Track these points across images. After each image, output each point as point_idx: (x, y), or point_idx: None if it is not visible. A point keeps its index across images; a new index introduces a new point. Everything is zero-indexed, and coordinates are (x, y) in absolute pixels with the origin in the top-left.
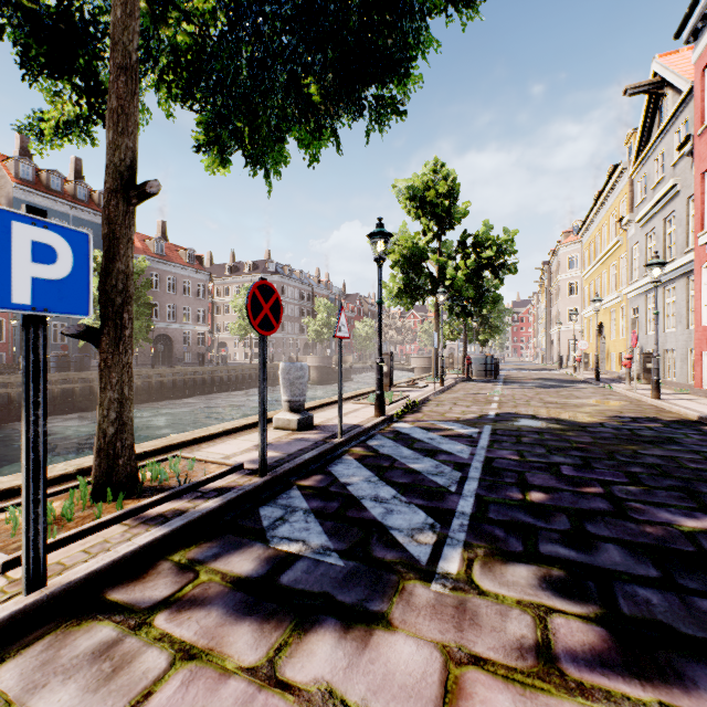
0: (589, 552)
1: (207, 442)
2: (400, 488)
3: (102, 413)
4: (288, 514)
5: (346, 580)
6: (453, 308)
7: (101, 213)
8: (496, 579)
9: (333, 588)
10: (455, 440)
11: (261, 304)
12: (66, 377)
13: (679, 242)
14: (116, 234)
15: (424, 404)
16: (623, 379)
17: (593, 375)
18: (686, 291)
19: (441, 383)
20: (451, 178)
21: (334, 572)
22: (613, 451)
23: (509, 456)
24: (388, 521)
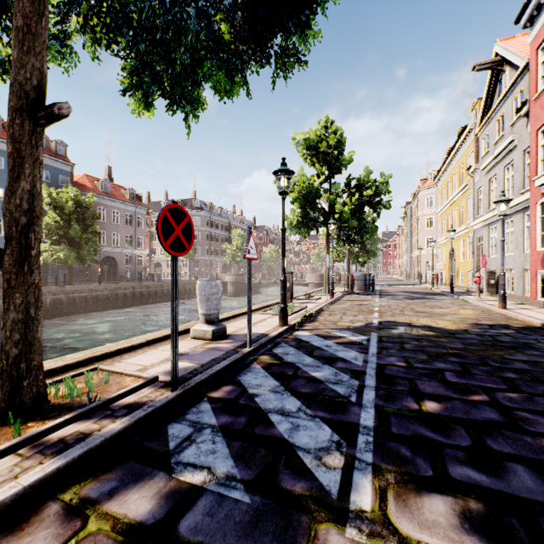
0: (499, 476)
1: (129, 352)
2: (304, 399)
3: (4, 334)
4: (196, 432)
5: (252, 525)
6: (340, 236)
7: (57, 159)
8: (414, 518)
9: (237, 538)
10: (349, 347)
11: (172, 226)
12: None
13: (516, 185)
14: (21, 153)
15: (319, 314)
16: (471, 292)
17: (447, 288)
18: (522, 223)
19: (331, 296)
20: (339, 132)
21: (239, 513)
22: (484, 356)
23: (398, 363)
24: (295, 440)
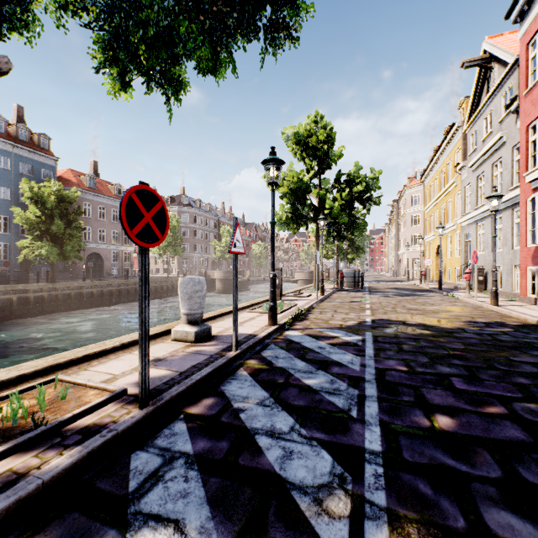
0: None
1: (99, 358)
2: (298, 415)
3: None
4: (166, 465)
5: None
6: (330, 232)
7: (40, 152)
8: None
9: None
10: (343, 348)
11: (140, 211)
12: (5, 289)
13: (505, 182)
14: None
15: (310, 312)
16: (459, 288)
17: (435, 285)
18: (511, 219)
19: (321, 293)
20: (329, 127)
21: None
22: (488, 358)
23: (398, 367)
24: (287, 474)
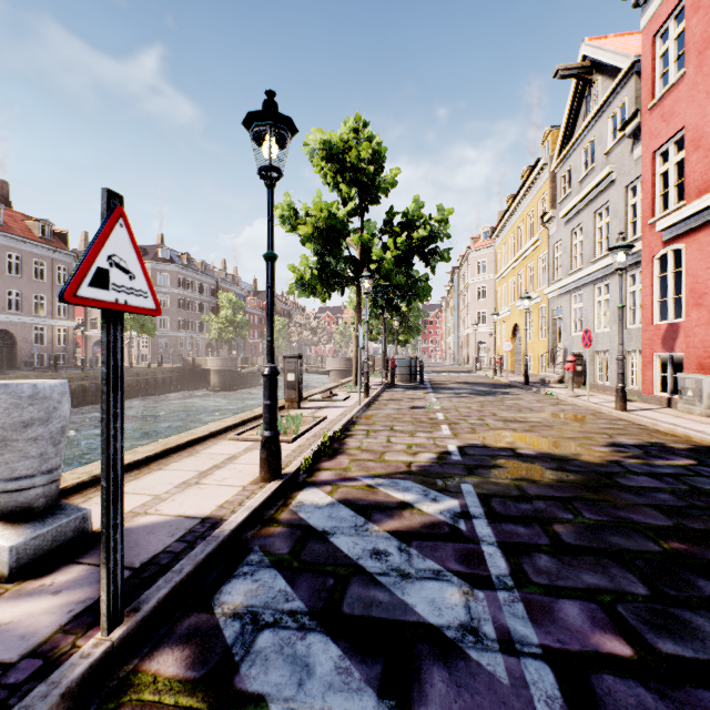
0: None
1: None
2: None
3: None
4: None
5: None
6: (378, 301)
7: None
8: None
9: None
10: (432, 553)
11: None
12: None
13: (615, 235)
14: None
15: (349, 433)
16: (548, 382)
17: (513, 377)
18: (624, 287)
19: (366, 394)
20: (376, 139)
21: None
22: None
23: (605, 642)
24: None
